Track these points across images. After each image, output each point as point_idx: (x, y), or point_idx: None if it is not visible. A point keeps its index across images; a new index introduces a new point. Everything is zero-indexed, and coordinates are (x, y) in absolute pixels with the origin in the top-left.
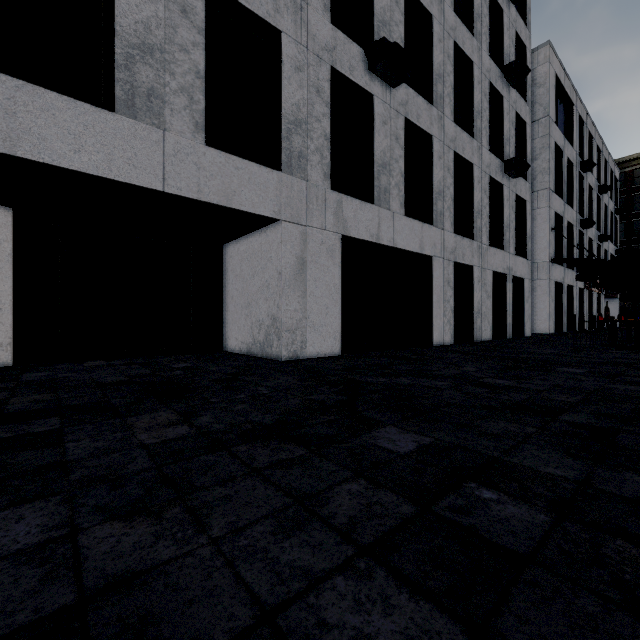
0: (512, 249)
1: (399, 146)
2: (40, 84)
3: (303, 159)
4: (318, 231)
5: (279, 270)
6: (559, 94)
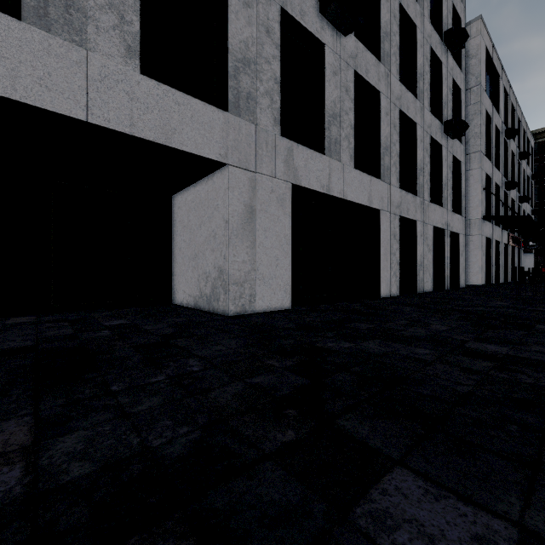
0: (449, 206)
1: (349, 98)
2: None
3: (252, 101)
4: (268, 178)
5: (226, 218)
6: (488, 67)
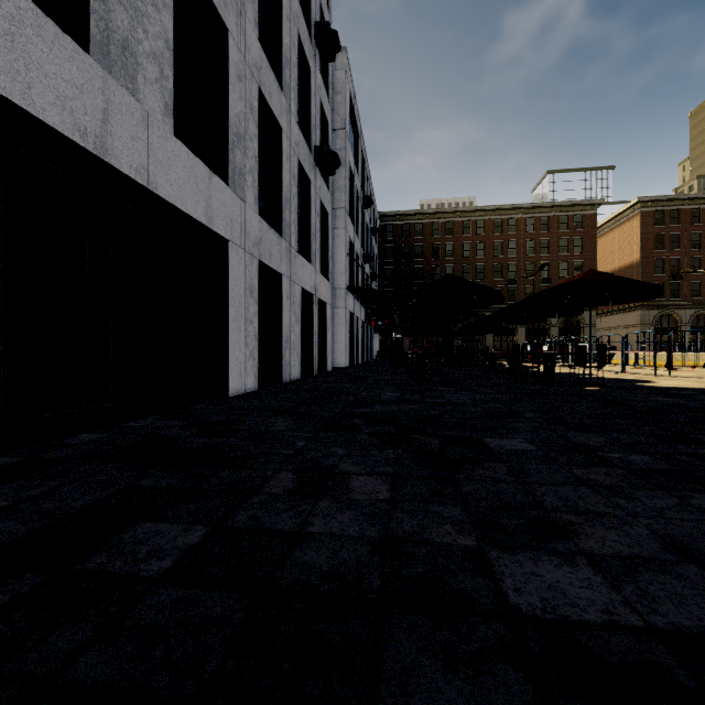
0: (318, 265)
1: None
2: None
3: None
4: None
5: None
6: (350, 116)
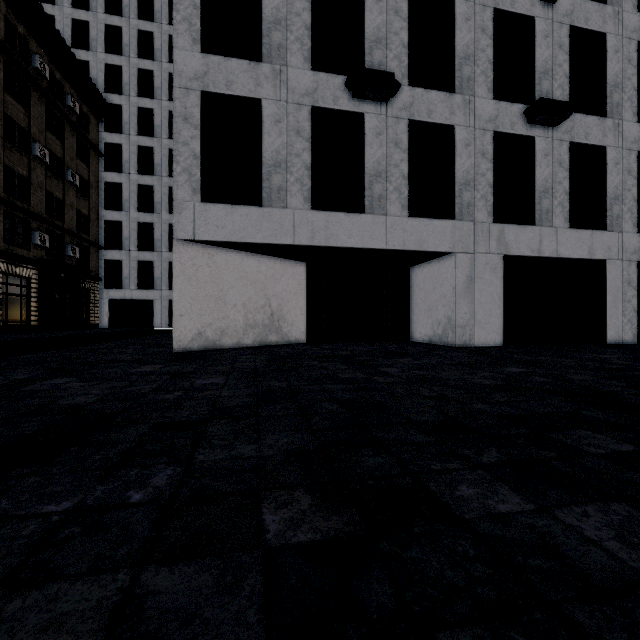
0: None
1: (563, 169)
2: (333, 208)
3: (471, 207)
4: (483, 255)
5: (453, 286)
6: None
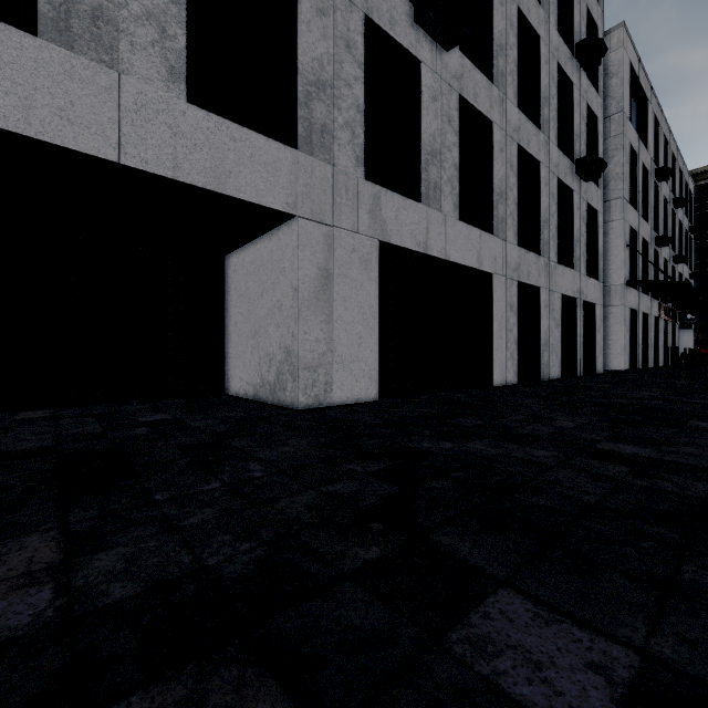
0: (583, 268)
1: (452, 130)
2: None
3: (328, 135)
4: (348, 234)
5: (294, 285)
6: (633, 88)
